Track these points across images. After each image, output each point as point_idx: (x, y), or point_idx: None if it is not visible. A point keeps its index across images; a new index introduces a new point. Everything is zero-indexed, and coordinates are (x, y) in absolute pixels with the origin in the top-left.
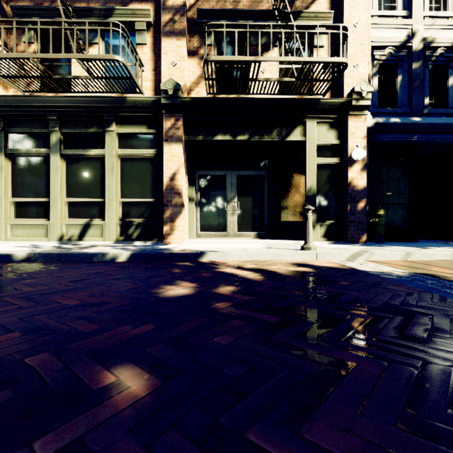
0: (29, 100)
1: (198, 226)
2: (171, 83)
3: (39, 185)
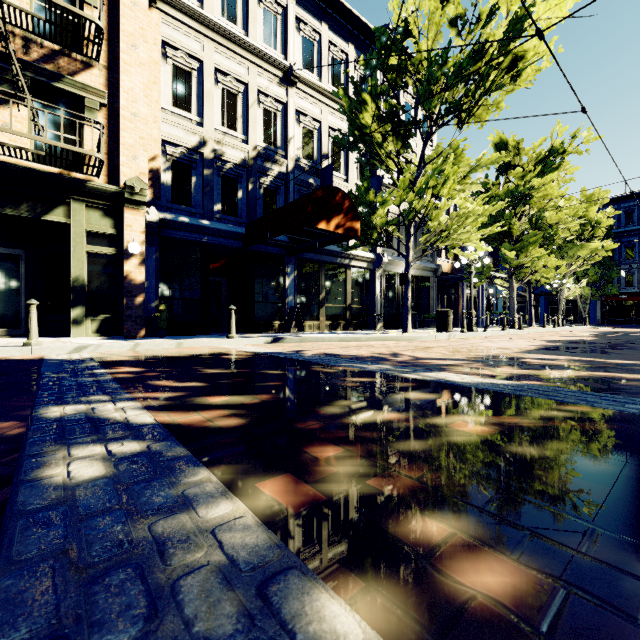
0: None
1: None
2: None
3: None
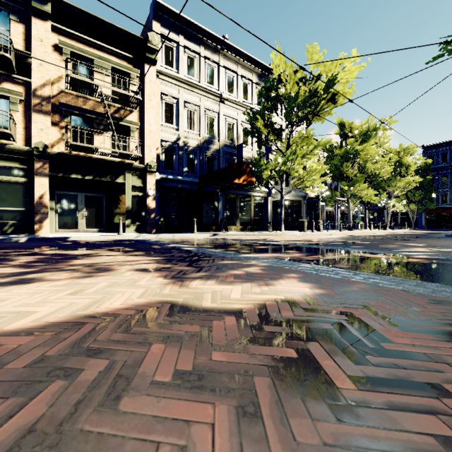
0: None
1: (57, 226)
2: (42, 144)
3: None
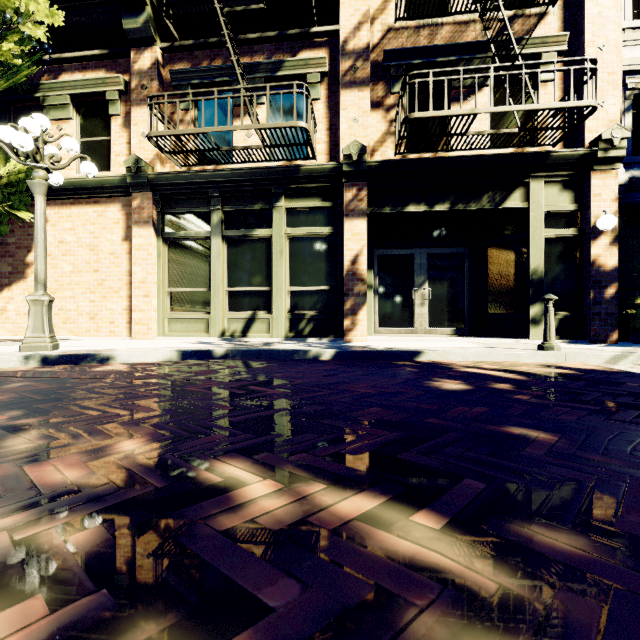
0: (191, 177)
1: (377, 320)
2: (356, 146)
3: (198, 273)
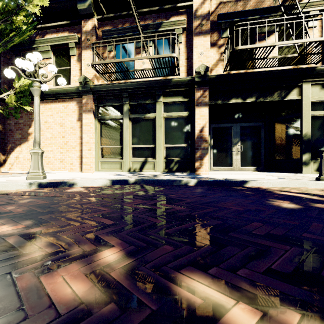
0: (113, 86)
1: (212, 163)
2: (203, 67)
3: (116, 137)
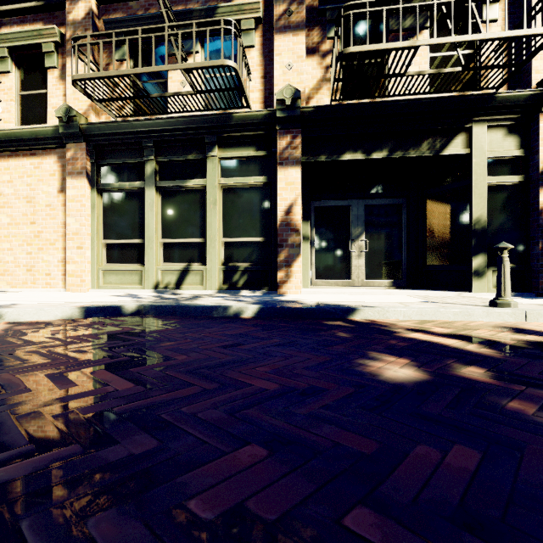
0: (123, 126)
1: (313, 272)
2: (289, 90)
3: (133, 225)
